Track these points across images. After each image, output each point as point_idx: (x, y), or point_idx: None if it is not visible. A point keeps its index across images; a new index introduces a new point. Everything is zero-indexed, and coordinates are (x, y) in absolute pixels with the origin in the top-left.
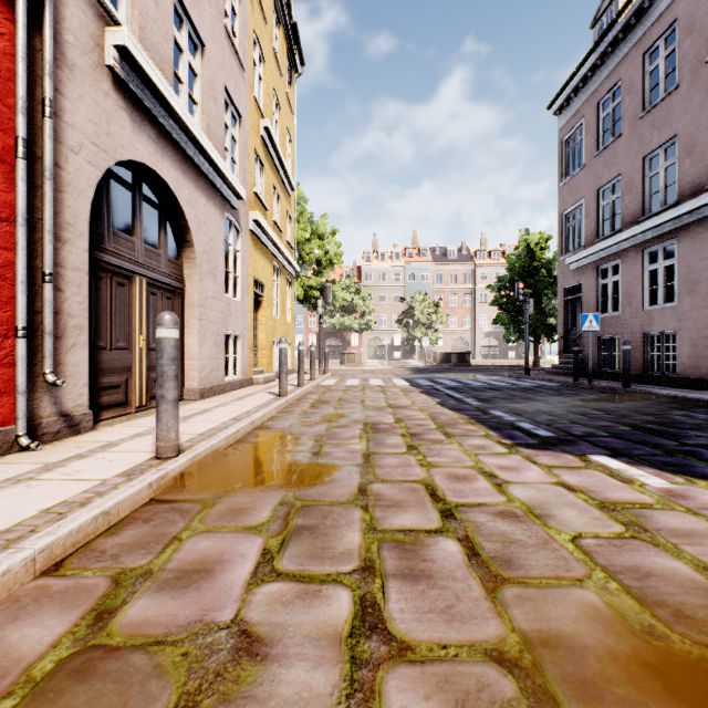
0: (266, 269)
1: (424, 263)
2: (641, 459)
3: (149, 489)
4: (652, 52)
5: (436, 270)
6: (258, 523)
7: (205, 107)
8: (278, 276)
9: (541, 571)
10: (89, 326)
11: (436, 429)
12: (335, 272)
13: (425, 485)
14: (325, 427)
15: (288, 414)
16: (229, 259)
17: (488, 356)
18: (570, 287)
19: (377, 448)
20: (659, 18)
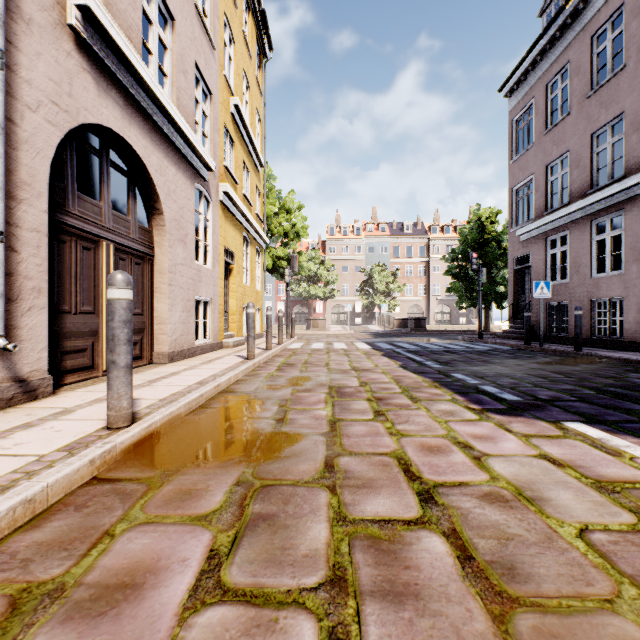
0: (236, 239)
1: (382, 237)
2: (619, 427)
3: (91, 466)
4: (599, 35)
5: (393, 243)
6: (208, 511)
7: (175, 80)
8: (247, 246)
9: (556, 585)
10: (51, 290)
11: (401, 393)
12: (302, 245)
13: (397, 458)
14: (290, 391)
15: (254, 377)
16: (200, 228)
17: (441, 322)
18: (519, 257)
19: (343, 414)
20: (607, 2)
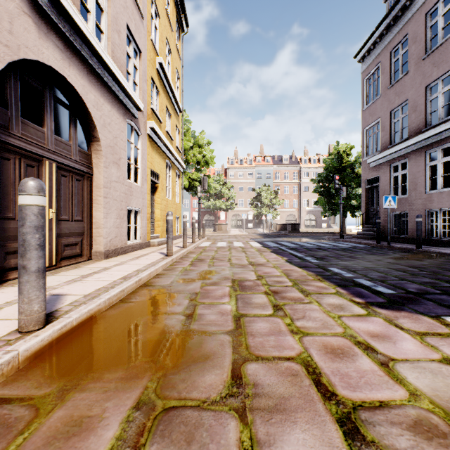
0: (160, 164)
1: (267, 166)
2: None
3: None
4: (431, 13)
5: (275, 170)
6: None
7: (110, 36)
8: (169, 170)
9: None
10: None
11: (293, 286)
12: (210, 172)
13: (304, 365)
14: (200, 284)
15: (171, 271)
16: (131, 154)
17: (309, 226)
18: (369, 179)
19: (246, 309)
20: None
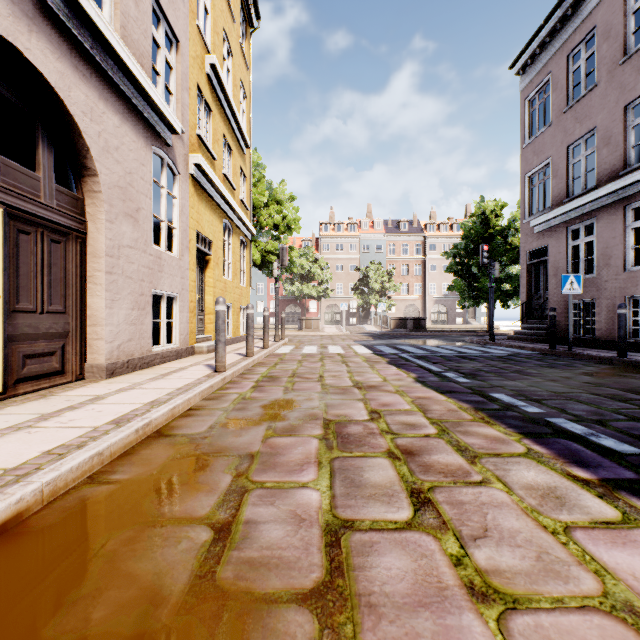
0: (213, 225)
1: (378, 235)
2: None
3: None
4: None
5: (389, 241)
6: None
7: (118, 1)
8: (230, 235)
9: None
10: None
11: (439, 437)
12: (295, 243)
13: None
14: (263, 433)
15: (217, 401)
16: (161, 205)
17: (437, 322)
18: (533, 250)
19: (352, 503)
20: None
